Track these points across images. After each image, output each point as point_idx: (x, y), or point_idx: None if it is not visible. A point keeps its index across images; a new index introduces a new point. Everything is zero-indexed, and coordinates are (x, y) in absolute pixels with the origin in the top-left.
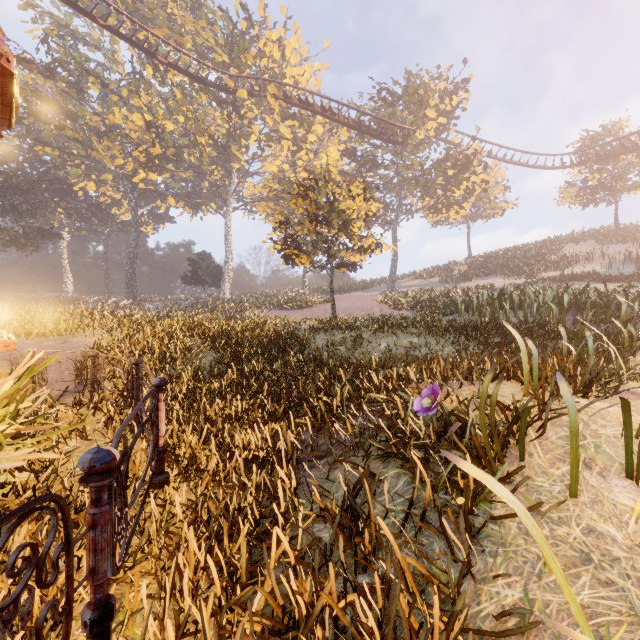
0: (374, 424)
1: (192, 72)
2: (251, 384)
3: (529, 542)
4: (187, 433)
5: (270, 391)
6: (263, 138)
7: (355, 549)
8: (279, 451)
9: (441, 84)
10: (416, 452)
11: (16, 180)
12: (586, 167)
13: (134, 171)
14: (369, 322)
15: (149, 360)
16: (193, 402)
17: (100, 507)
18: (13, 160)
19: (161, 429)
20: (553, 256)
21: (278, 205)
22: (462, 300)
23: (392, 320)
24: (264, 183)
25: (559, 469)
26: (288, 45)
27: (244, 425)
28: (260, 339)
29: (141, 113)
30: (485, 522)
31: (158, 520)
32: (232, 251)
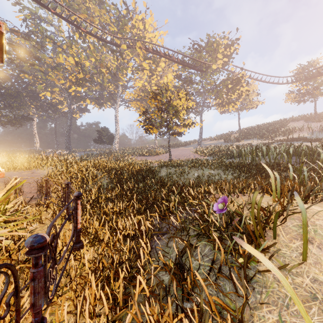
0: (192, 217)
1: (98, 36)
2: (127, 194)
3: (280, 286)
4: (93, 220)
5: (137, 198)
6: (134, 69)
7: (182, 288)
8: (141, 230)
9: (225, 41)
10: (215, 233)
11: (10, 91)
12: (299, 83)
13: (69, 86)
14: (188, 162)
15: (75, 182)
16: (97, 204)
17: (37, 268)
18: (9, 81)
19: (79, 219)
20: (282, 129)
21: (142, 103)
22: (236, 151)
23: (200, 161)
24: (135, 92)
25: (294, 243)
26: (147, 22)
27: (123, 216)
28: (132, 171)
29: (73, 57)
30: (255, 274)
31: (76, 269)
32: (119, 126)
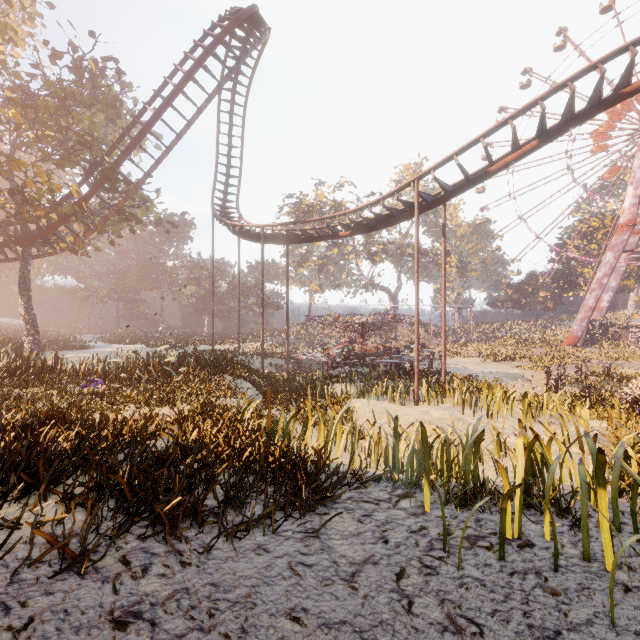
0: None
1: None
2: None
3: None
4: None
5: None
6: None
7: None
8: None
9: None
10: None
11: None
12: None
13: None
14: None
15: None
16: None
17: None
18: None
19: None
20: None
21: None
22: None
23: None
24: None
25: None
26: None
27: None
28: None
29: None
30: None
31: None
32: None
